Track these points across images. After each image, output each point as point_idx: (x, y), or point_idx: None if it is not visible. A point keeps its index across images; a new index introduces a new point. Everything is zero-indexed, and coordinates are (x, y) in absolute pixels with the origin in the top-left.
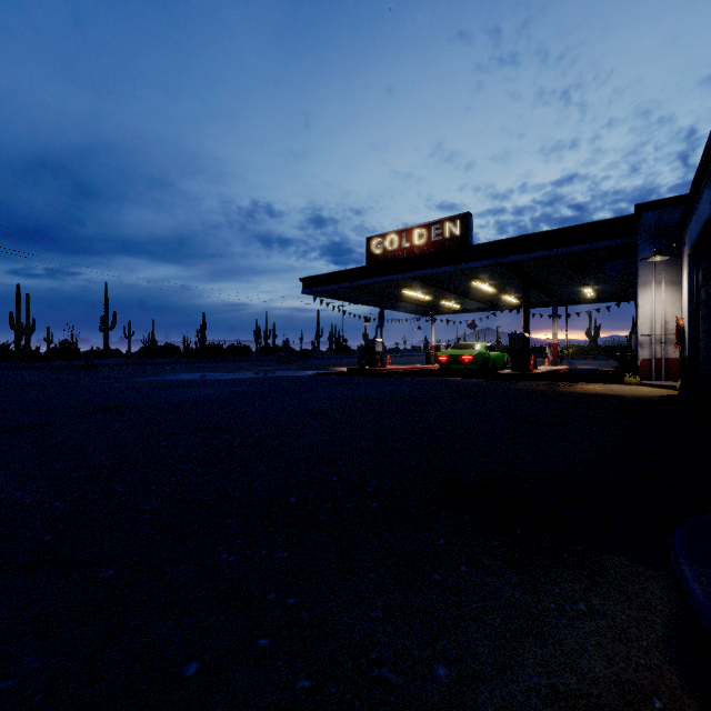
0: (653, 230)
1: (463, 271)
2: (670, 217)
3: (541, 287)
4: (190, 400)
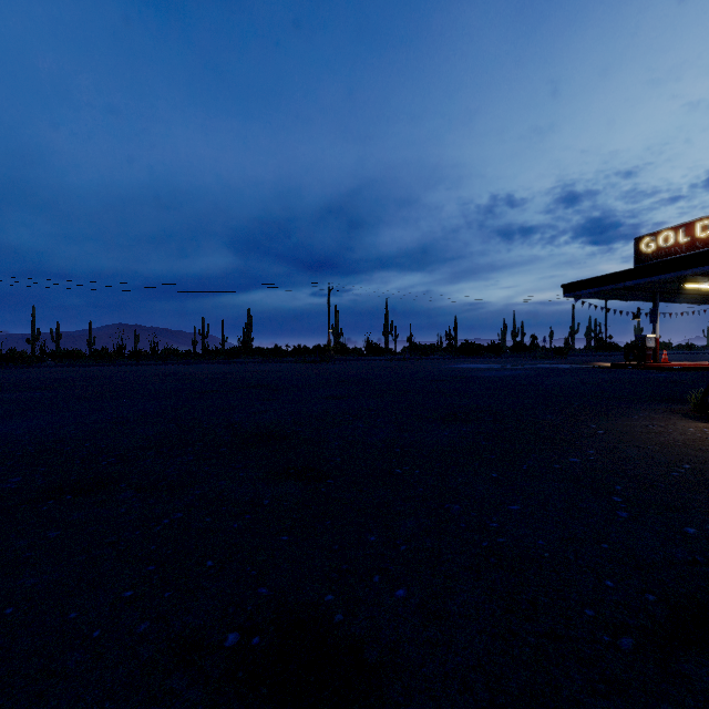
0: None
1: None
2: None
3: None
4: (498, 376)
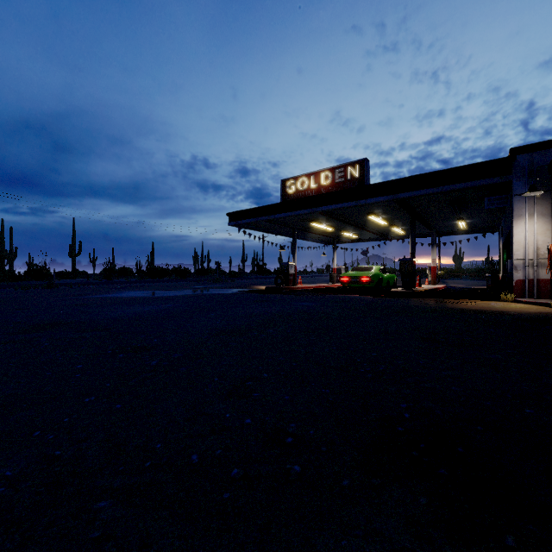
0: (527, 170)
1: (362, 207)
2: (541, 158)
3: (424, 220)
4: (125, 317)
